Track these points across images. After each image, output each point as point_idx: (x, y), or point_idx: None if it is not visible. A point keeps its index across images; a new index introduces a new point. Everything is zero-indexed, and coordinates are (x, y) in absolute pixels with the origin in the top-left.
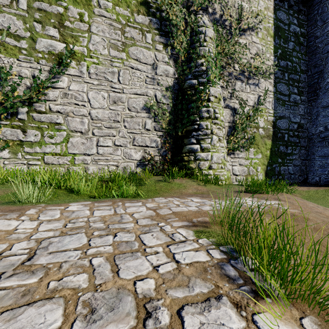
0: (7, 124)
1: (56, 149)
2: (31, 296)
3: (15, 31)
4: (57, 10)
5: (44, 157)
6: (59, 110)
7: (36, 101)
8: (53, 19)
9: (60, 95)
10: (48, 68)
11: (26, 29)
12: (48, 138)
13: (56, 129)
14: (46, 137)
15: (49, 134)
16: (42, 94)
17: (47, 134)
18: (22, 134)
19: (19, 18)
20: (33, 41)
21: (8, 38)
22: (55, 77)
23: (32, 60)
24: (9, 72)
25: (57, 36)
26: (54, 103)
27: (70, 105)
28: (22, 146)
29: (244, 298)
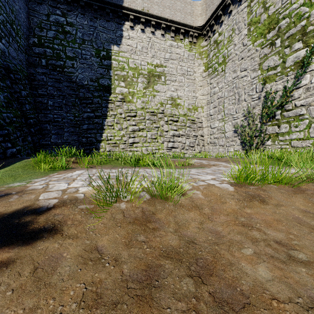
0: (270, 124)
1: (300, 135)
2: (212, 170)
3: (274, 64)
4: (300, 26)
5: (291, 142)
6: (302, 103)
7: (285, 104)
8: (297, 36)
9: (303, 91)
10: (293, 75)
11: (280, 58)
12: (294, 127)
13: (300, 120)
14: (292, 127)
15: (294, 125)
16: (288, 97)
17: (293, 125)
18: (278, 129)
19: (276, 54)
20: (283, 63)
21: (270, 71)
22: (299, 80)
23: (283, 76)
24: (269, 93)
25: (300, 46)
26: (298, 99)
27: (311, 96)
28: (277, 136)
29: (233, 177)
